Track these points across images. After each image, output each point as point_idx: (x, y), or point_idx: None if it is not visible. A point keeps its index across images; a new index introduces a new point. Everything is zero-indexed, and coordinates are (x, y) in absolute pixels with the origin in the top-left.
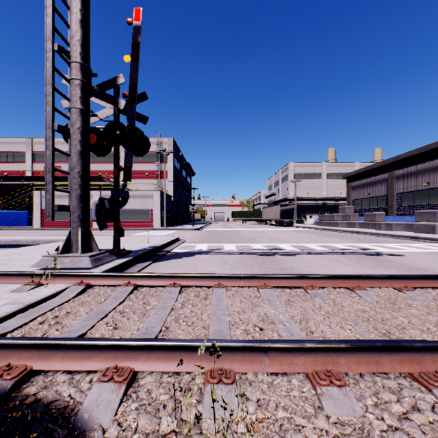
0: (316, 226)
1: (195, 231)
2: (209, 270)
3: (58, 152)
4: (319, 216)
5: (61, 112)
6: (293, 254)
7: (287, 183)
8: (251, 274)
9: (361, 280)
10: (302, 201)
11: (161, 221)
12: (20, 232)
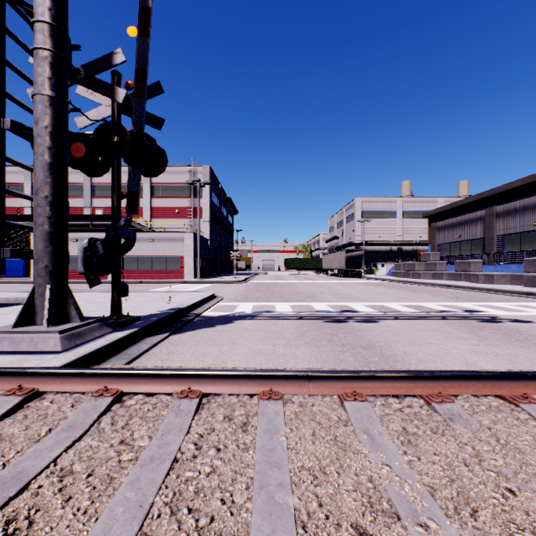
0: (392, 278)
1: (237, 284)
2: (254, 349)
3: None
4: (395, 265)
5: (21, 103)
6: (375, 320)
7: (354, 224)
8: (327, 372)
9: (524, 381)
10: (372, 246)
11: (195, 271)
12: (11, 285)
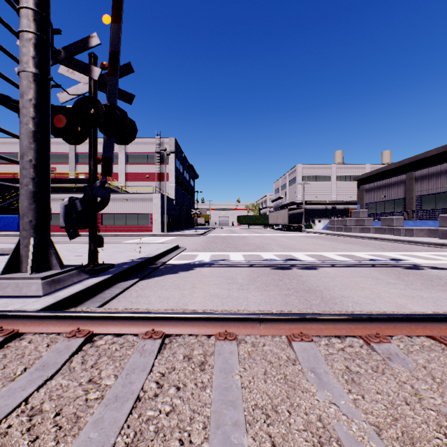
0: (327, 232)
1: (198, 237)
2: (212, 293)
3: (53, 153)
4: (330, 221)
5: (9, 79)
6: (315, 268)
7: (295, 186)
8: (277, 315)
9: None
10: (310, 205)
11: (162, 226)
12: (7, 238)
